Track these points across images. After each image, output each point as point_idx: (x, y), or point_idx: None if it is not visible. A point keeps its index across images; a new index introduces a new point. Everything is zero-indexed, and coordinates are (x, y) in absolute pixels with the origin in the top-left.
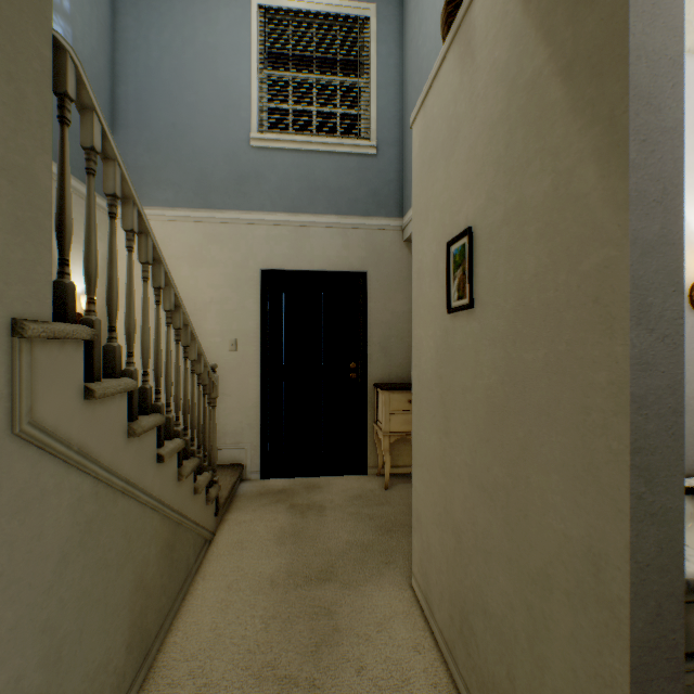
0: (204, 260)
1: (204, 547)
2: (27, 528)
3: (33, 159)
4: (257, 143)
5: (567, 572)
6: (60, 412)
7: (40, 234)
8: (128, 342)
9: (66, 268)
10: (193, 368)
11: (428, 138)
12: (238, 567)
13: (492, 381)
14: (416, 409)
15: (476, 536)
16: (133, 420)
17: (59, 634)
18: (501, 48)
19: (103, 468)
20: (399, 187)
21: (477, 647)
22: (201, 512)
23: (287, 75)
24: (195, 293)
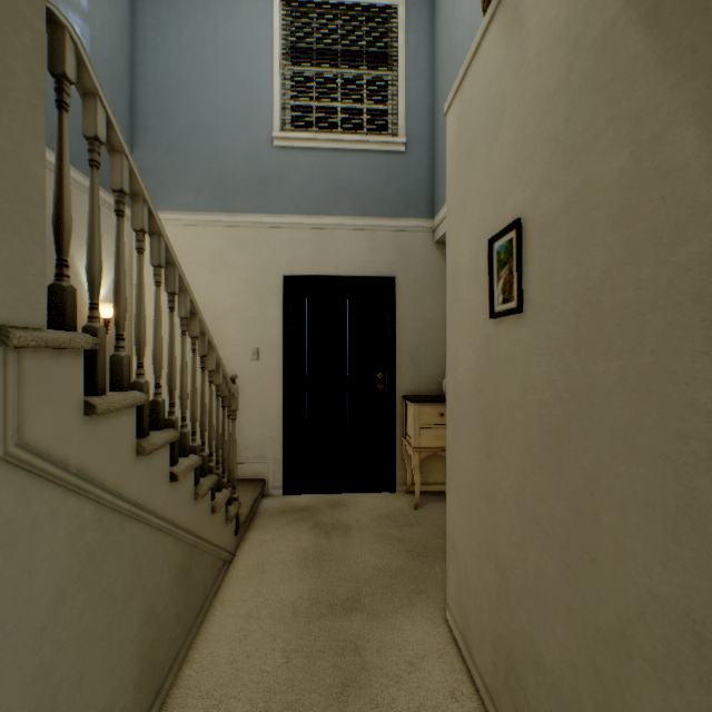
0: (225, 266)
1: (223, 568)
2: (15, 564)
3: (21, 145)
4: (279, 143)
5: (653, 637)
6: (55, 431)
7: (31, 230)
8: (138, 351)
9: (65, 269)
10: (211, 379)
11: (466, 124)
12: (258, 592)
13: (548, 397)
14: (452, 425)
15: (526, 575)
16: (144, 436)
17: (54, 681)
18: (559, 5)
19: (107, 492)
20: (429, 185)
21: (528, 704)
22: (219, 532)
23: (311, 70)
24: (216, 300)
